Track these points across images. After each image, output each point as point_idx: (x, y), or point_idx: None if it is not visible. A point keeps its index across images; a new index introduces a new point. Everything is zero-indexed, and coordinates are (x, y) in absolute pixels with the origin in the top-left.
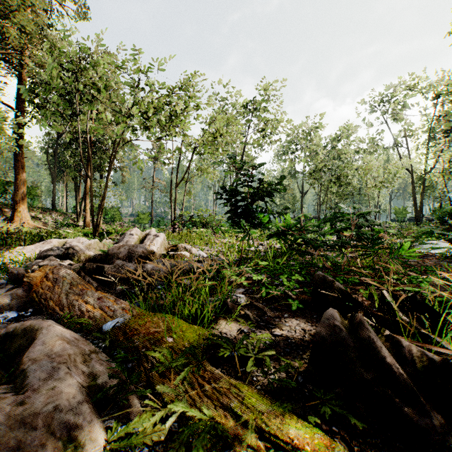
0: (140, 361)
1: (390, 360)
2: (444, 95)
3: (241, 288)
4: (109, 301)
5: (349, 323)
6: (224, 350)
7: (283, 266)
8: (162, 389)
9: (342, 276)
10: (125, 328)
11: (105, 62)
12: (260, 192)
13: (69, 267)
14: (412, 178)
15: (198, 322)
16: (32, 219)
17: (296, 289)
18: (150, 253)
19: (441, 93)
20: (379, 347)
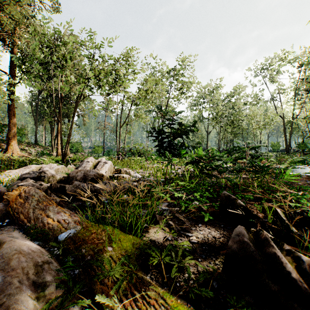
0: (86, 267)
1: (294, 275)
2: (306, 65)
3: (165, 202)
4: (66, 214)
5: (255, 239)
6: (153, 259)
7: (196, 185)
8: (100, 299)
9: (240, 193)
10: (75, 238)
11: (70, 41)
12: (179, 131)
13: (39, 186)
14: (283, 122)
15: (133, 232)
16: (20, 151)
17: (206, 203)
18: (100, 176)
19: (304, 63)
20: (284, 263)
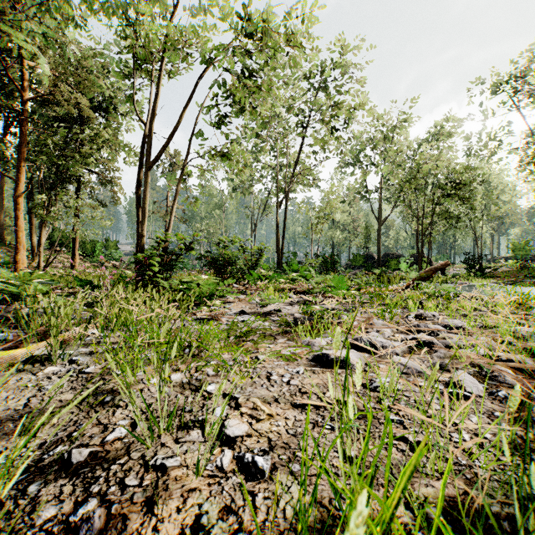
0: None
1: None
2: None
3: None
4: None
5: None
6: None
7: None
8: None
9: None
10: None
11: None
12: None
13: None
14: None
15: None
16: None
17: None
18: None
19: None
20: None
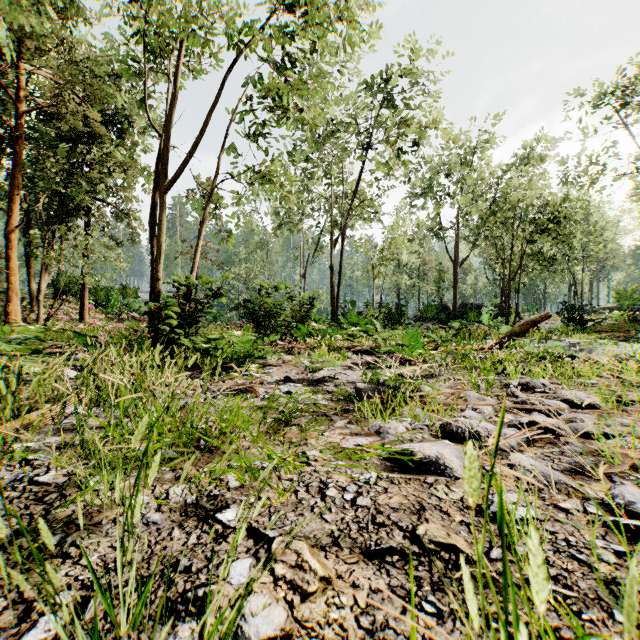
0: None
1: None
2: None
3: None
4: None
5: None
6: None
7: None
8: None
9: None
10: None
11: None
12: None
13: None
14: None
15: None
16: None
17: None
18: None
19: None
20: None
